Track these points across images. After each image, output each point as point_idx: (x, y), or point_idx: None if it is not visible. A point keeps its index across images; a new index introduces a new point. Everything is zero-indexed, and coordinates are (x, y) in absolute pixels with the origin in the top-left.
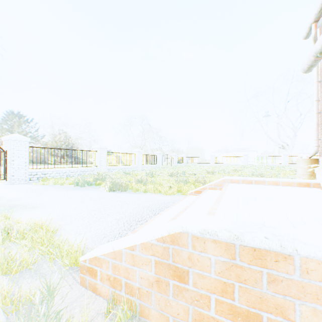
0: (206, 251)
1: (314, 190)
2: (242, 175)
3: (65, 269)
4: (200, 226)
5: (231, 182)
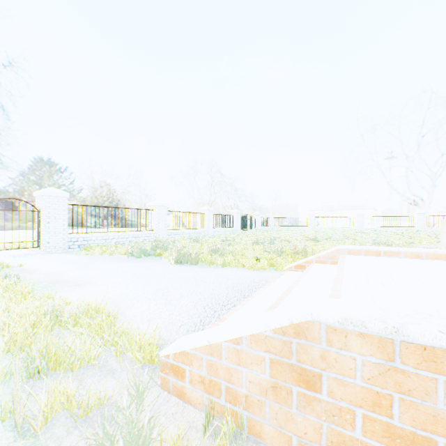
0: (347, 348)
1: None
2: (359, 243)
3: (137, 366)
4: (338, 314)
5: (349, 254)
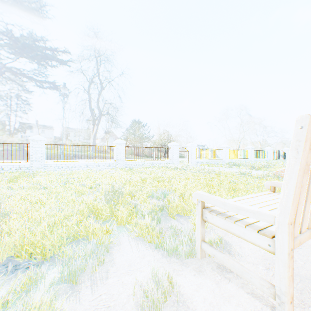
0: None
1: None
2: None
3: None
4: None
5: None
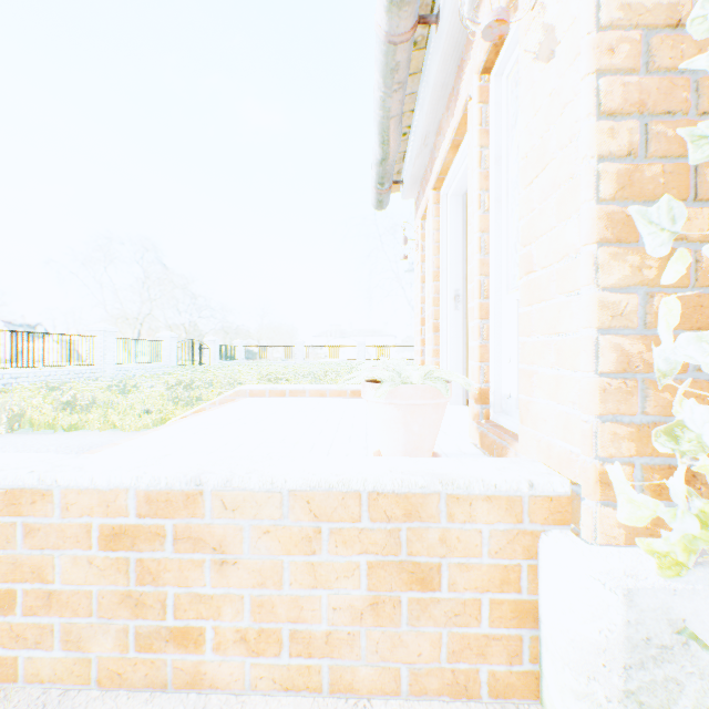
0: None
1: (364, 401)
2: (320, 382)
3: None
4: None
5: (252, 396)
